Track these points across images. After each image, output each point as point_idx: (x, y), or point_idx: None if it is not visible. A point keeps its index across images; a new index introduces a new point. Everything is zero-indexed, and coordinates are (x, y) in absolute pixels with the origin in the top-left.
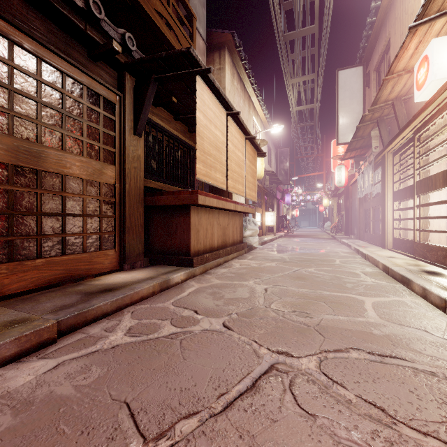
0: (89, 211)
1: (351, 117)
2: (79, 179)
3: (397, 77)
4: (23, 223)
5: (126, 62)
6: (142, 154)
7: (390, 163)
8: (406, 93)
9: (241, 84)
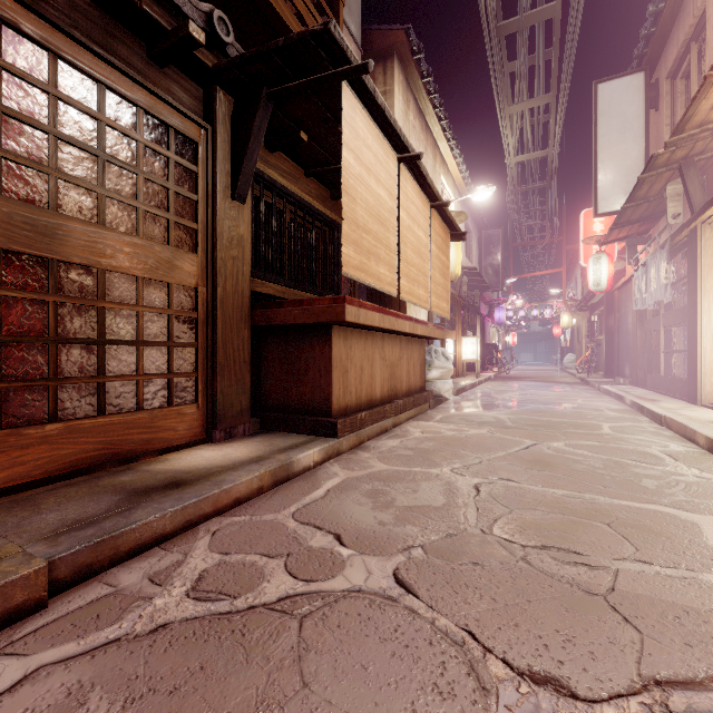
0: (150, 335)
1: (622, 166)
2: (130, 278)
3: None
4: (21, 358)
5: (215, 66)
6: (246, 234)
7: (708, 244)
8: None
9: (421, 119)
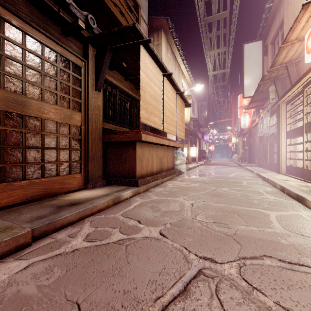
0: (62, 145)
1: (253, 78)
2: (54, 122)
3: (290, 44)
4: (11, 154)
5: (88, 36)
6: (101, 104)
7: (284, 110)
8: (296, 58)
9: (173, 55)
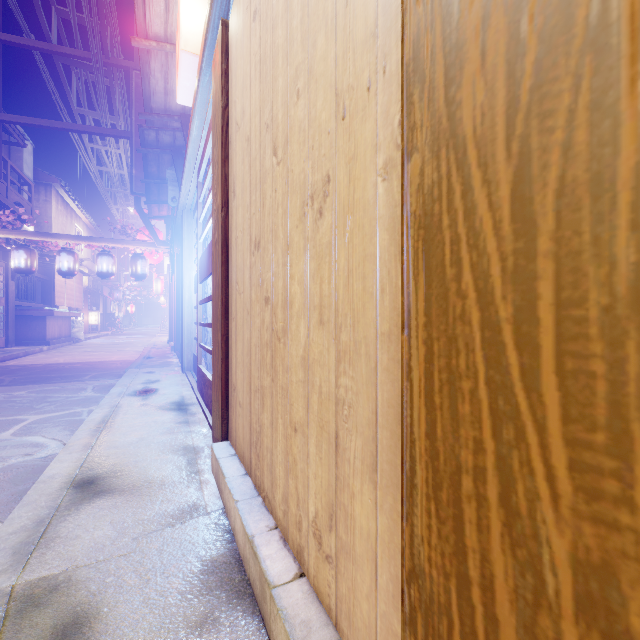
0: None
1: None
2: None
3: None
4: None
5: None
6: (14, 289)
7: None
8: None
9: (64, 203)
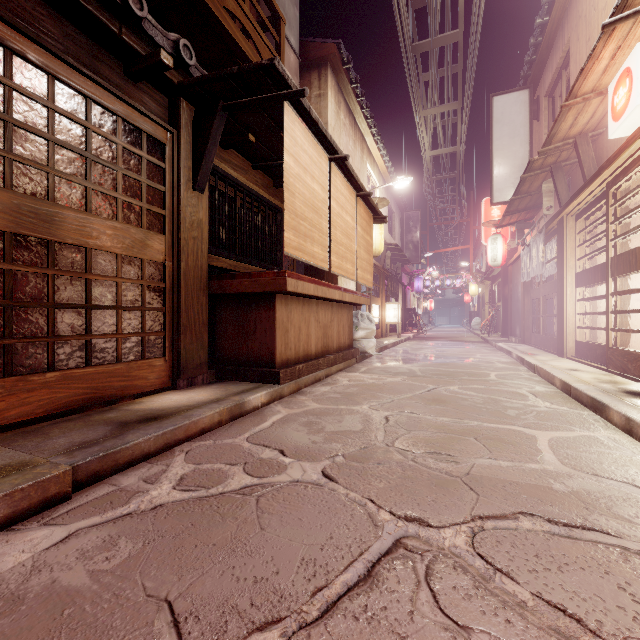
0: (127, 301)
1: (512, 165)
2: (111, 255)
3: (582, 102)
4: (27, 320)
5: (180, 83)
6: (204, 218)
7: (571, 231)
8: (595, 127)
9: (350, 117)
